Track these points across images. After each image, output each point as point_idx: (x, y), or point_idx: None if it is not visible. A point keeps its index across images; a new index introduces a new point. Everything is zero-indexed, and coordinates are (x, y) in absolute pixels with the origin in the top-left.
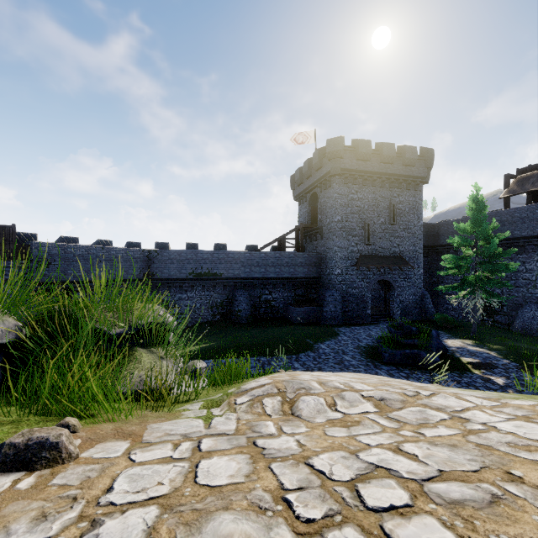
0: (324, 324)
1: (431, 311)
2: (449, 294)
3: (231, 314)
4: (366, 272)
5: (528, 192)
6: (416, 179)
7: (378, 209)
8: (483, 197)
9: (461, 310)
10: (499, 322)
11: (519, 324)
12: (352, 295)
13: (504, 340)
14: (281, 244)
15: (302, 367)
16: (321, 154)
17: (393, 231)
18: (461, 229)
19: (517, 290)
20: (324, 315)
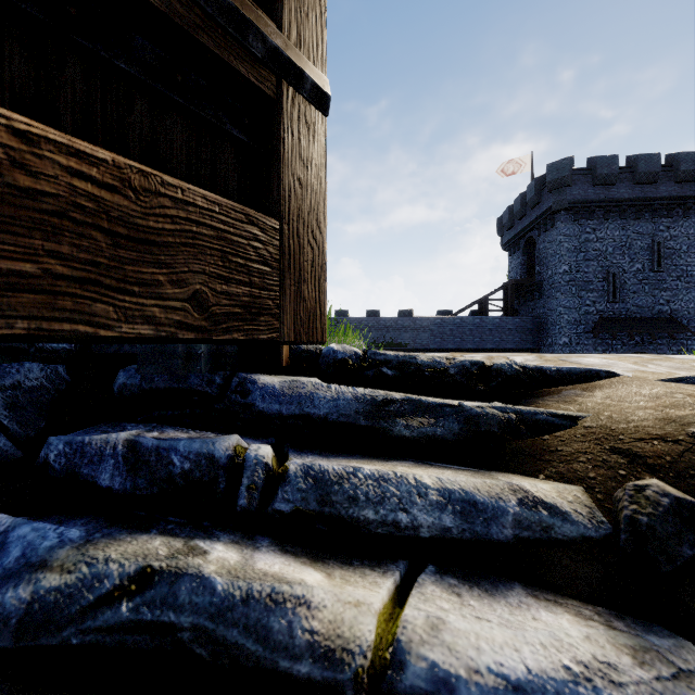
0: None
1: None
2: None
3: None
4: (609, 342)
5: None
6: None
7: (631, 251)
8: None
9: None
10: None
11: None
12: None
13: None
14: (482, 307)
15: None
16: (539, 185)
17: (658, 281)
18: None
19: None
20: None
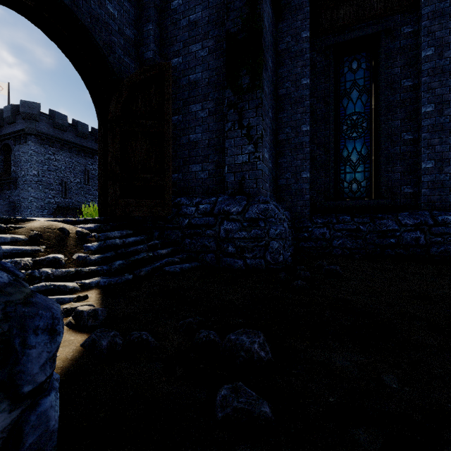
0: None
1: None
2: None
3: None
4: None
5: None
6: None
7: (75, 171)
8: None
9: None
10: None
11: None
12: None
13: None
14: None
15: None
16: (15, 110)
17: (88, 190)
18: None
19: None
20: None
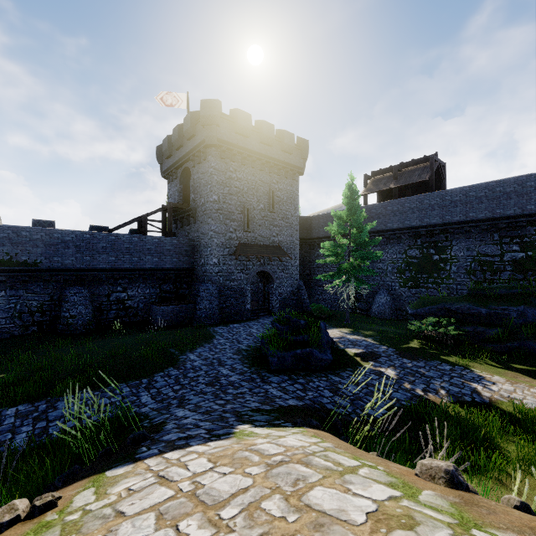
0: (197, 325)
1: (306, 302)
2: (320, 285)
3: (58, 323)
4: (245, 263)
5: (379, 194)
6: (293, 168)
7: (258, 194)
8: (355, 186)
9: (329, 300)
10: (360, 308)
11: (376, 309)
12: (231, 288)
13: (371, 325)
14: (142, 226)
15: (153, 401)
16: (194, 119)
17: (273, 219)
18: (338, 216)
19: (373, 279)
20: (197, 314)
